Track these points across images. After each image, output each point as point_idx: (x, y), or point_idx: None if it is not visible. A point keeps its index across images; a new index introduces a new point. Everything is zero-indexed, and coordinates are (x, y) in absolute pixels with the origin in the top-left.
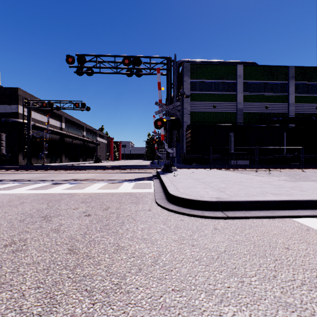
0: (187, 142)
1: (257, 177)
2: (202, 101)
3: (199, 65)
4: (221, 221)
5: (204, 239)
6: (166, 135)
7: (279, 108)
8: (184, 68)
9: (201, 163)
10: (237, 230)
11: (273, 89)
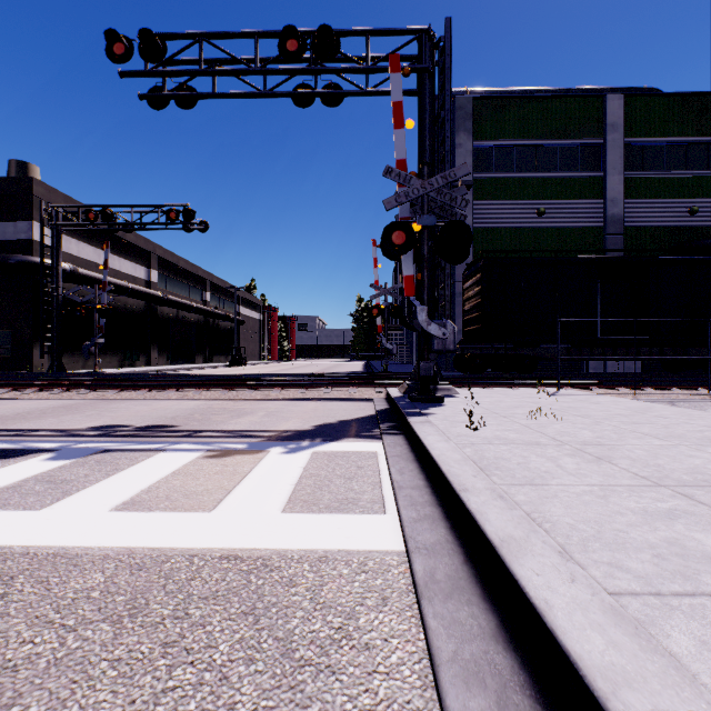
0: (470, 311)
1: None
2: (506, 198)
3: (497, 100)
4: None
5: None
6: (420, 279)
7: None
8: (458, 111)
9: (511, 368)
10: None
11: None
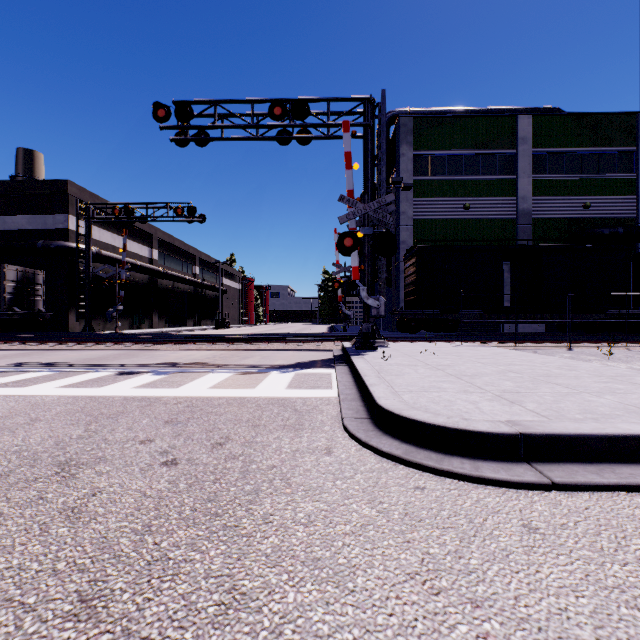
0: (408, 285)
1: (583, 363)
2: (439, 196)
3: (433, 119)
4: (536, 498)
5: (507, 574)
6: (363, 269)
7: (615, 207)
8: (401, 127)
9: (438, 329)
10: (599, 535)
11: (602, 166)
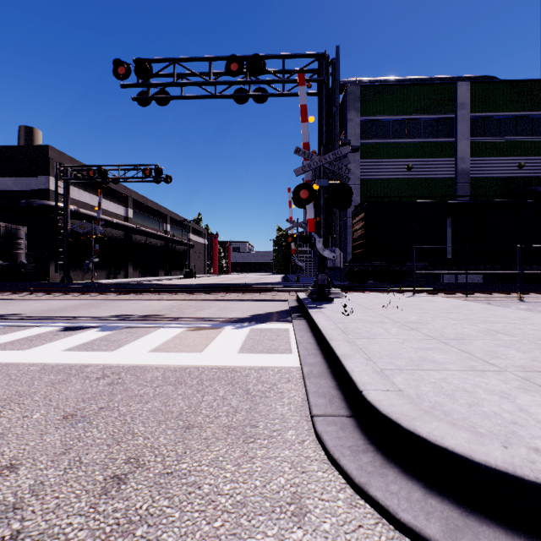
0: (357, 239)
1: None
2: (384, 158)
3: (378, 87)
4: None
5: None
6: (318, 221)
7: None
8: (349, 95)
9: (386, 280)
10: None
11: (535, 129)
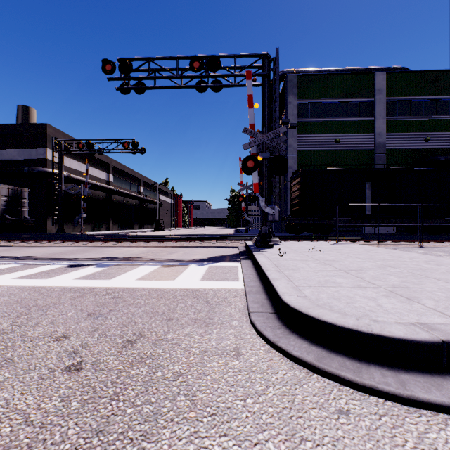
0: (294, 199)
1: (444, 259)
2: (316, 133)
3: (312, 76)
4: None
5: None
6: (261, 185)
7: (448, 140)
8: (288, 83)
9: (317, 231)
10: None
11: (438, 110)
